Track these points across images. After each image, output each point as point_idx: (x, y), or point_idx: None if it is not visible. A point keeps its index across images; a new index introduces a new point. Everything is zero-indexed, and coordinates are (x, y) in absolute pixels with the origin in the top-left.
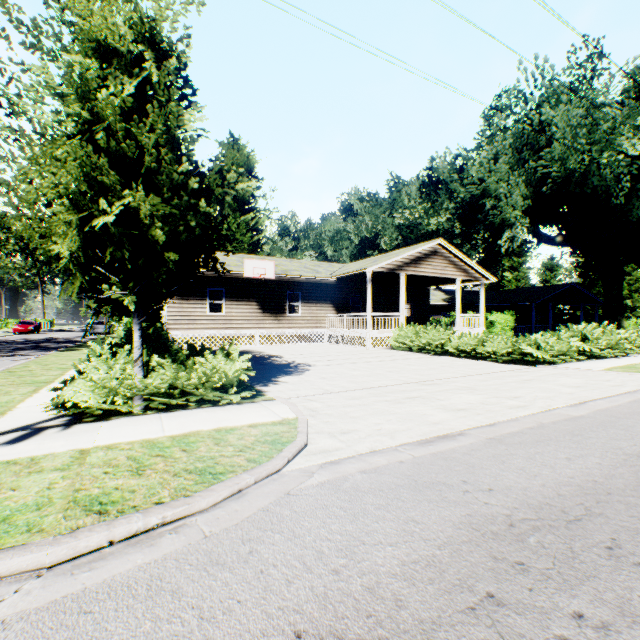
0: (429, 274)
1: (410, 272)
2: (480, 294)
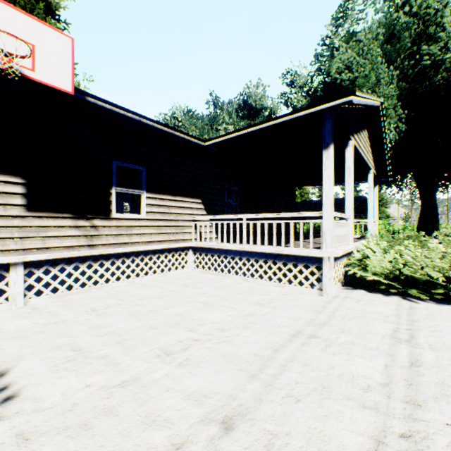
0: (363, 154)
1: (355, 143)
2: (374, 195)
